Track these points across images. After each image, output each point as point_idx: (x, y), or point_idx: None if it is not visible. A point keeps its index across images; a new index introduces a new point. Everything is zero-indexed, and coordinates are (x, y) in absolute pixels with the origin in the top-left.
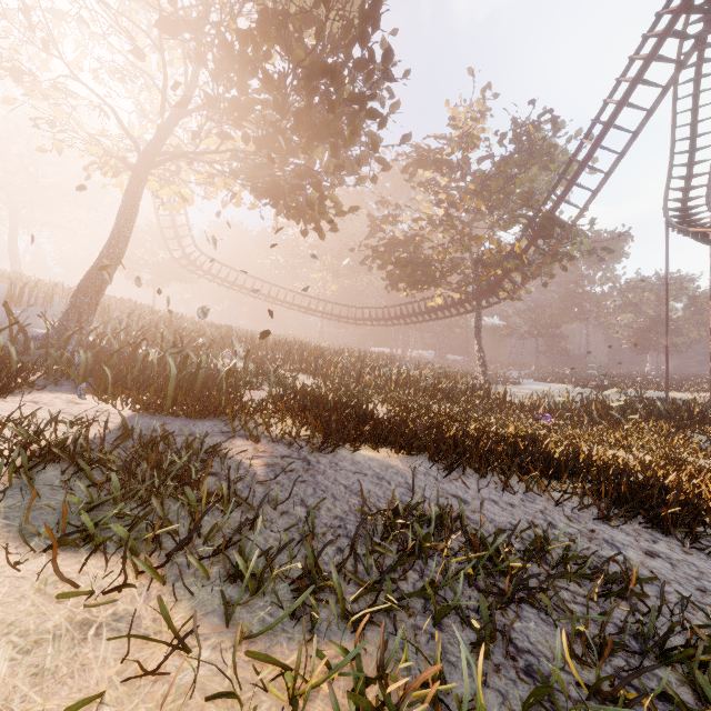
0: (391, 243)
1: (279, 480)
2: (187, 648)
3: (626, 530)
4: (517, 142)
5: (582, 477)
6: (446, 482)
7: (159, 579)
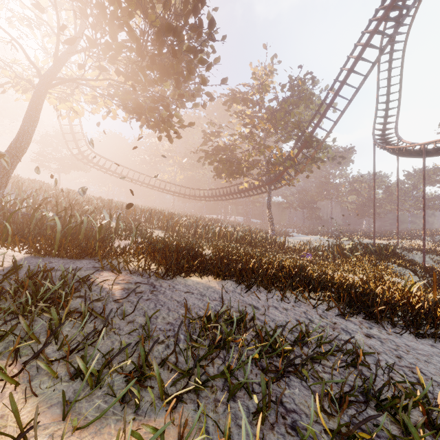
0: (216, 149)
1: (130, 299)
2: (23, 439)
3: (354, 321)
4: (291, 91)
5: (329, 290)
6: (245, 296)
7: (12, 381)
